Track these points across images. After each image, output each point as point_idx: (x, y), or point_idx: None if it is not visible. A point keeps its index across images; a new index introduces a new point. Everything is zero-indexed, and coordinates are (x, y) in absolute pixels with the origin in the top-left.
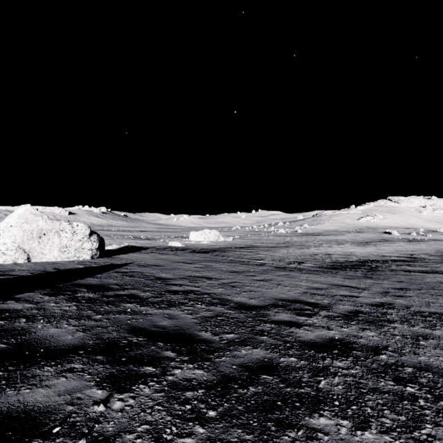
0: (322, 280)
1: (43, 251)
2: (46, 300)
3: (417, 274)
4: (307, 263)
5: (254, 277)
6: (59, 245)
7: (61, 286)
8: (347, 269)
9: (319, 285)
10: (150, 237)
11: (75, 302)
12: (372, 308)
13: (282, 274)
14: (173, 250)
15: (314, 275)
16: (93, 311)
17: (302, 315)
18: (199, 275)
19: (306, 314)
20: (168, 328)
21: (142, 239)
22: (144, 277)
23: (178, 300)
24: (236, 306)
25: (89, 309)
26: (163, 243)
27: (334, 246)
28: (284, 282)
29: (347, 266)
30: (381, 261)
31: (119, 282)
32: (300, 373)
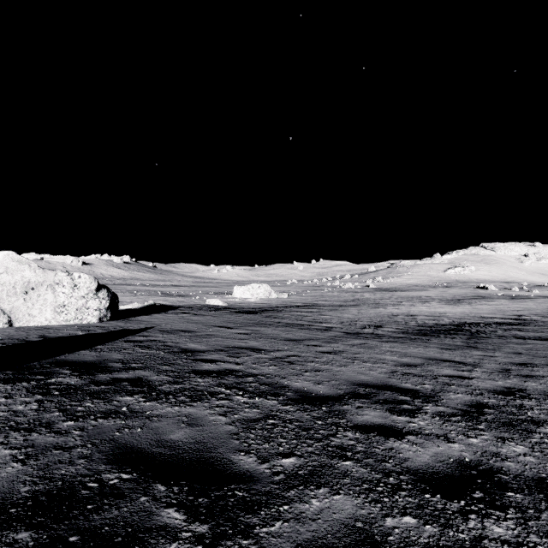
0: (412, 352)
1: (30, 312)
2: None
3: (535, 342)
4: (386, 327)
5: (319, 348)
6: (53, 303)
7: (35, 365)
8: (440, 335)
9: (410, 360)
10: (183, 293)
11: (41, 394)
12: (499, 398)
13: (357, 343)
14: (211, 309)
15: (400, 344)
16: (62, 413)
17: (399, 414)
18: (243, 346)
19: (405, 411)
20: (182, 447)
21: (173, 296)
22: (164, 348)
23: (207, 387)
24: (296, 398)
25: (58, 409)
26: (199, 300)
27: (418, 304)
28: (361, 354)
29: (440, 331)
30: (481, 325)
31: (125, 358)
32: None
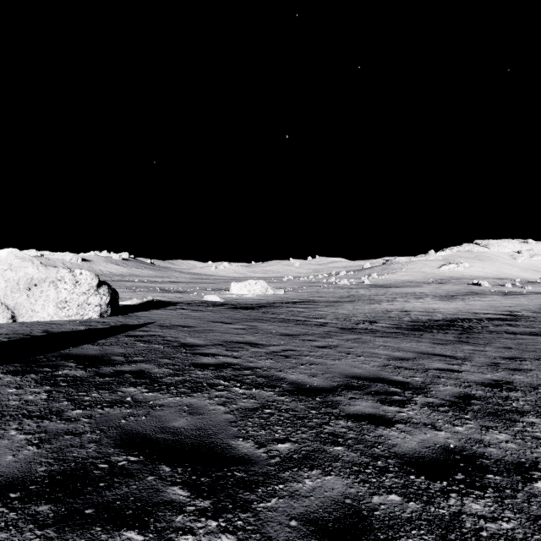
0: (405, 346)
1: (33, 307)
2: (4, 383)
3: (526, 337)
4: (381, 322)
5: (314, 343)
6: (55, 299)
7: (41, 358)
8: (433, 331)
9: (403, 354)
10: (181, 290)
11: (50, 385)
12: (486, 389)
13: (351, 338)
14: (209, 305)
15: (393, 339)
16: (70, 403)
17: (389, 404)
18: (240, 340)
19: (396, 401)
20: (184, 433)
21: (172, 292)
22: (164, 343)
23: (207, 379)
24: (291, 390)
25: (66, 399)
26: (196, 297)
27: (412, 300)
28: (354, 349)
29: (433, 326)
30: (474, 320)
31: (127, 351)
32: (414, 535)
